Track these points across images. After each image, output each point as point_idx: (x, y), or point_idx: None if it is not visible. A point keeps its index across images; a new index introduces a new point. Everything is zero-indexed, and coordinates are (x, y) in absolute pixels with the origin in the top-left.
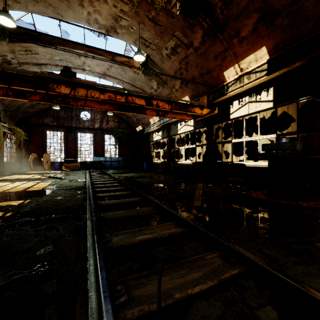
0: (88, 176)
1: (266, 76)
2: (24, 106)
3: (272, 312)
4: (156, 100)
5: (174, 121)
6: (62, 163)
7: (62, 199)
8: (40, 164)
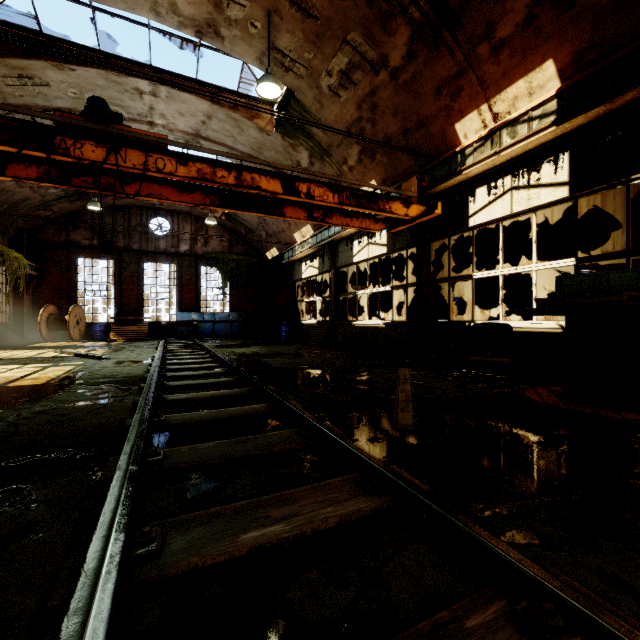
0: (160, 352)
1: (555, 127)
2: (26, 204)
3: None
4: (306, 182)
5: (345, 235)
6: (110, 325)
7: (82, 407)
8: (63, 328)
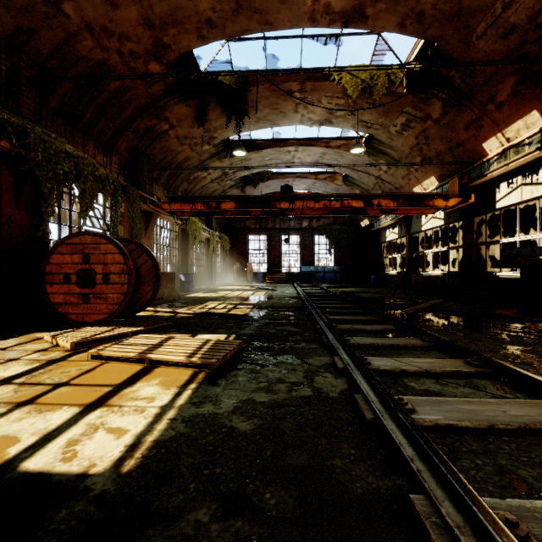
0: (299, 288)
1: (538, 151)
2: None
3: (402, 337)
4: (377, 199)
5: None
6: (264, 274)
7: (285, 303)
8: (243, 275)
